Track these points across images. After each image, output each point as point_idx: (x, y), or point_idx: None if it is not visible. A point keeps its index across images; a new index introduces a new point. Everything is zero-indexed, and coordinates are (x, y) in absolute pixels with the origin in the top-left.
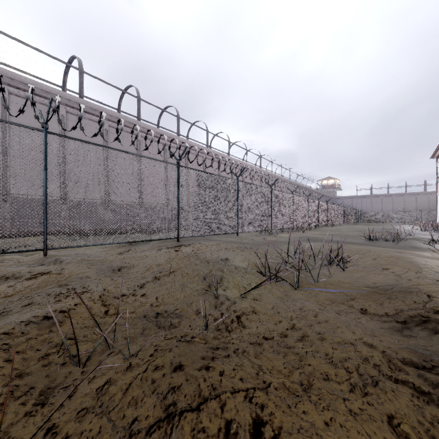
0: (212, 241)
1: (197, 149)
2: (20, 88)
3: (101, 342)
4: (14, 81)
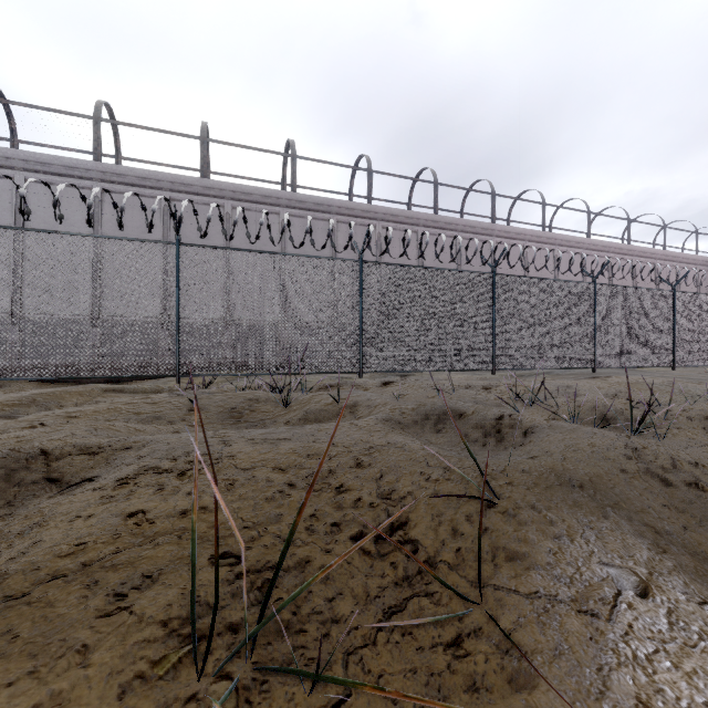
0: (636, 375)
1: (573, 243)
2: (389, 220)
3: (641, 408)
4: (386, 215)
